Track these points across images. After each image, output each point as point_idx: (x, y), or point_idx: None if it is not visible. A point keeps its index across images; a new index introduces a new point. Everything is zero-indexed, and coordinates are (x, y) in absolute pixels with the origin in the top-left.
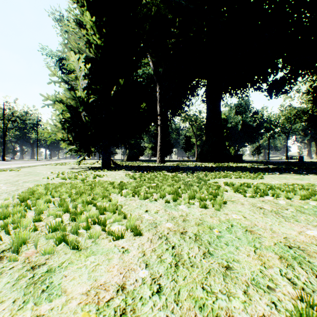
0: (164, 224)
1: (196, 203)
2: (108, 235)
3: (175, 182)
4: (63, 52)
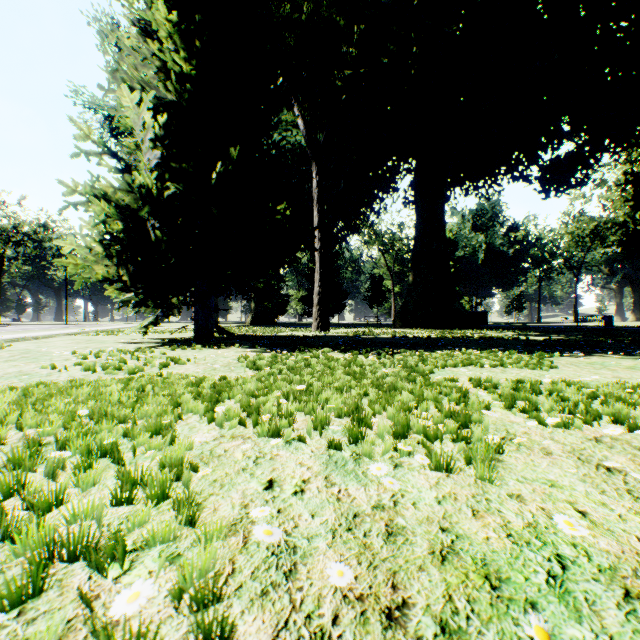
0: (321, 554)
1: (420, 457)
2: (92, 635)
3: (353, 378)
4: (108, 89)
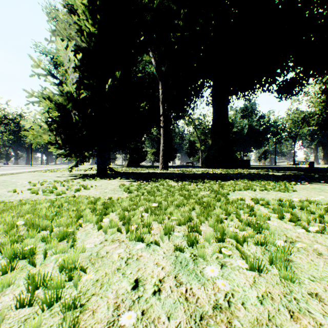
0: None
1: (241, 262)
2: None
3: (185, 198)
4: (50, 40)
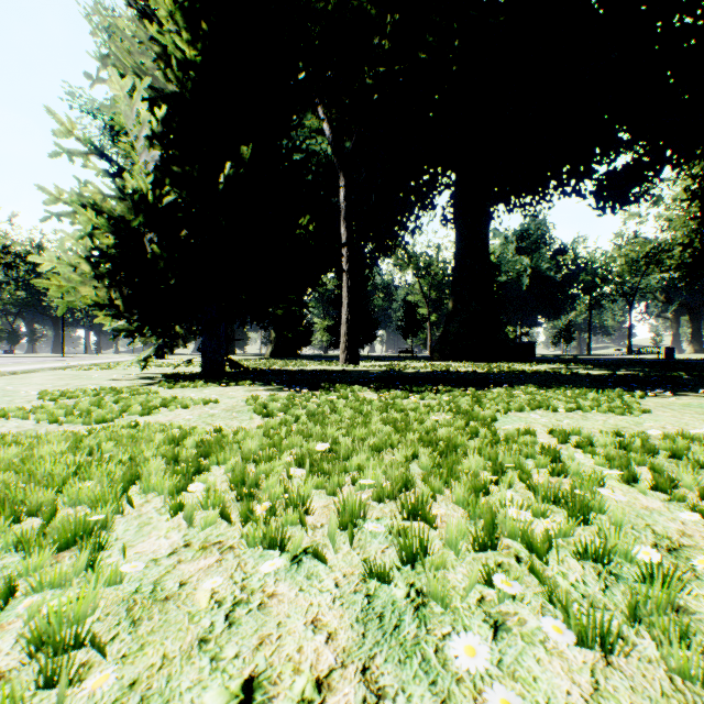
0: None
1: (553, 625)
2: None
3: (394, 429)
4: (98, 78)
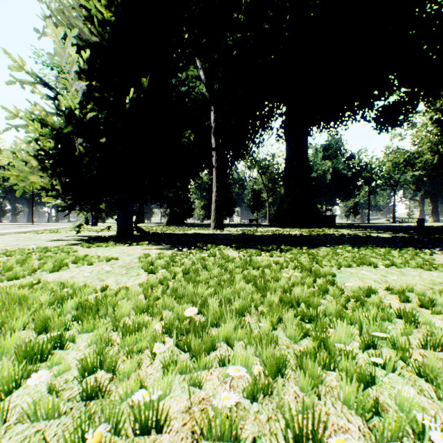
0: None
1: None
2: None
3: (256, 288)
4: (43, 32)
